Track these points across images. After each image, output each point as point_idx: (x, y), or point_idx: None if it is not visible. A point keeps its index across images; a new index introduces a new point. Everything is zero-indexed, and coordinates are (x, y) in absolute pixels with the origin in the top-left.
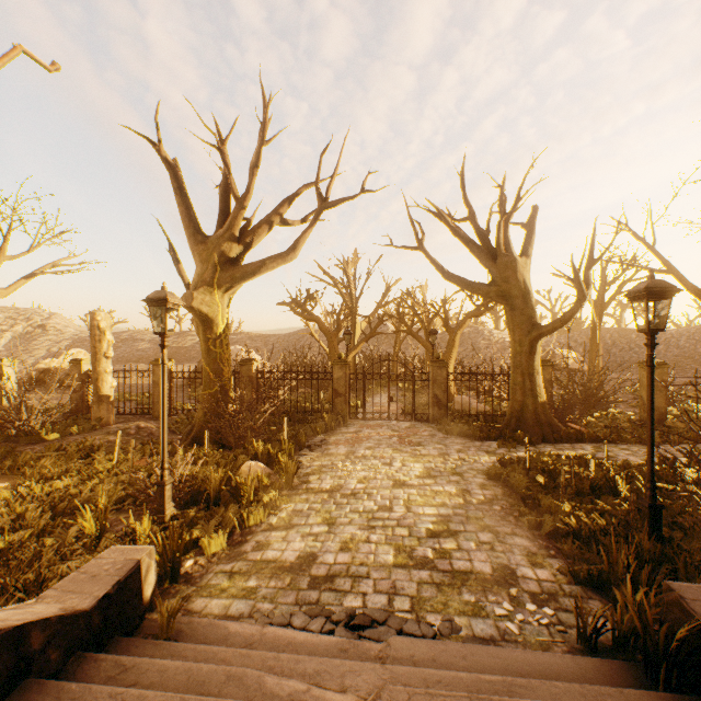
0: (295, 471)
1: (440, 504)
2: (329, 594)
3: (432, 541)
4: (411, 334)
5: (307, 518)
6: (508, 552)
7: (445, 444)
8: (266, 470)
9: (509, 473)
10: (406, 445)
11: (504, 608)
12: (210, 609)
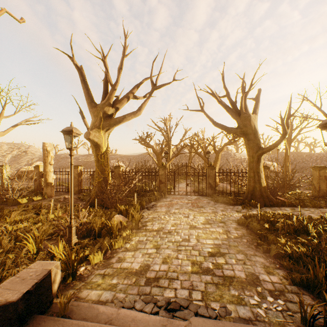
0: (139, 220)
1: (214, 238)
2: (156, 288)
3: (211, 258)
4: (197, 154)
5: (145, 245)
6: (253, 265)
7: (215, 207)
8: (125, 219)
9: (249, 222)
10: (195, 207)
11: (255, 299)
12: (90, 297)
